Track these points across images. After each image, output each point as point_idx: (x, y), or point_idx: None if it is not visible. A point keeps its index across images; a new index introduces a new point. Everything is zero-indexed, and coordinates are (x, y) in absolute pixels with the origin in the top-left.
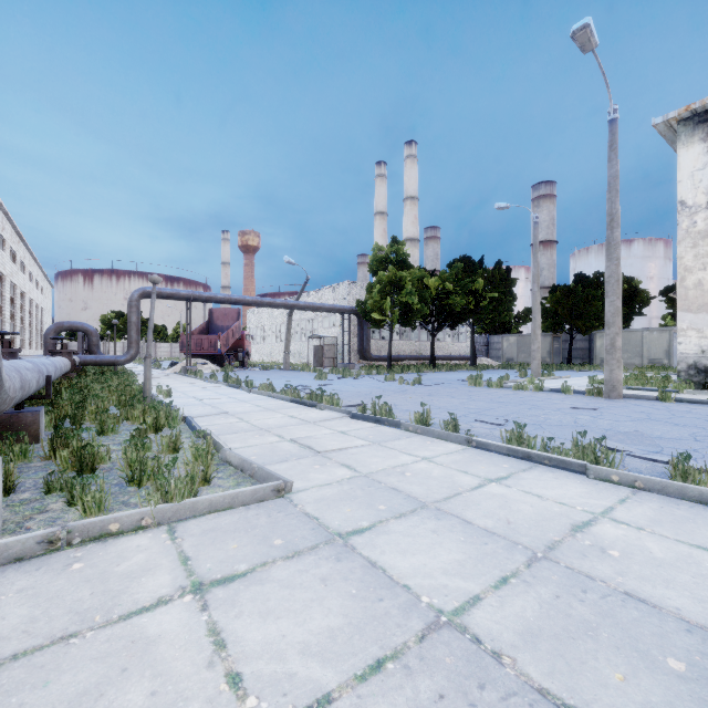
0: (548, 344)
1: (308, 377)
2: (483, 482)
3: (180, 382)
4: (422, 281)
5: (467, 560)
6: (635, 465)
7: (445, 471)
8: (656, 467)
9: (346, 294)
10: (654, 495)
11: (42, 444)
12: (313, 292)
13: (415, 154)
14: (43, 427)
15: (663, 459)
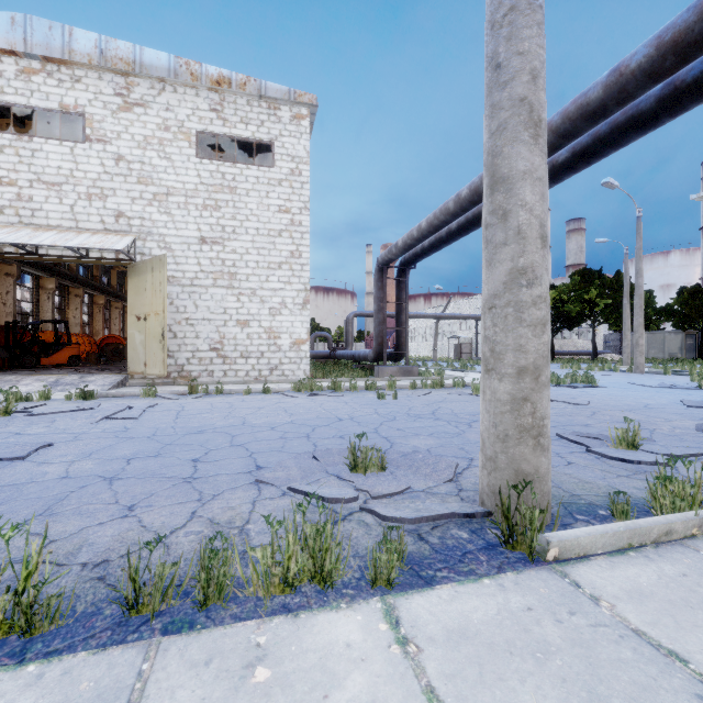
0: (679, 341)
1: None
2: None
3: None
4: None
5: None
6: None
7: None
8: None
9: (479, 305)
10: None
11: None
12: (453, 303)
13: None
14: None
15: None
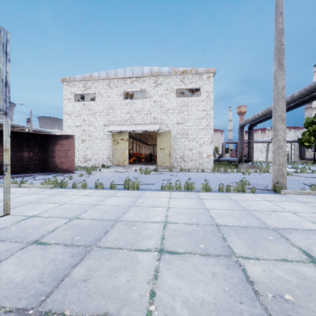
0: None
1: None
2: None
3: None
4: None
5: None
6: None
7: None
8: None
9: (293, 135)
10: None
11: None
12: None
13: None
14: None
15: None
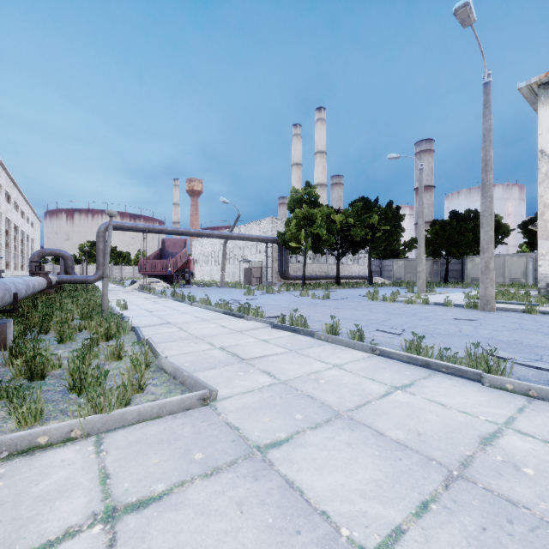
0: (429, 267)
1: (239, 293)
2: (390, 390)
3: (137, 296)
4: (329, 217)
5: (384, 479)
6: (522, 372)
7: (354, 378)
8: (541, 374)
9: (270, 227)
10: (548, 403)
11: (3, 352)
12: (244, 226)
13: (324, 117)
14: (11, 336)
15: (546, 367)
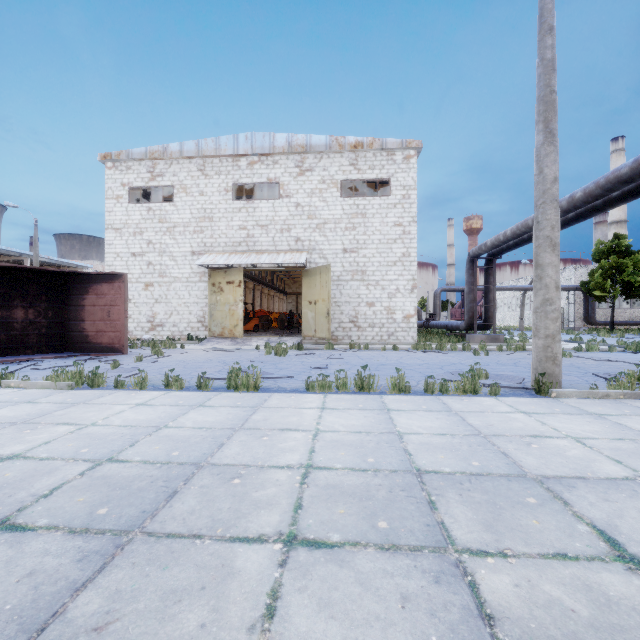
0: None
1: None
2: None
3: None
4: None
5: None
6: None
7: None
8: None
9: (572, 276)
10: None
11: None
12: None
13: None
14: None
15: None
